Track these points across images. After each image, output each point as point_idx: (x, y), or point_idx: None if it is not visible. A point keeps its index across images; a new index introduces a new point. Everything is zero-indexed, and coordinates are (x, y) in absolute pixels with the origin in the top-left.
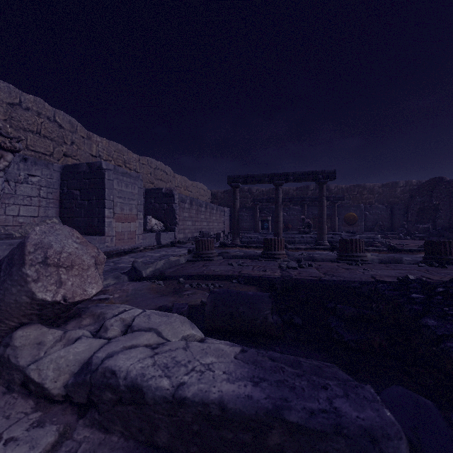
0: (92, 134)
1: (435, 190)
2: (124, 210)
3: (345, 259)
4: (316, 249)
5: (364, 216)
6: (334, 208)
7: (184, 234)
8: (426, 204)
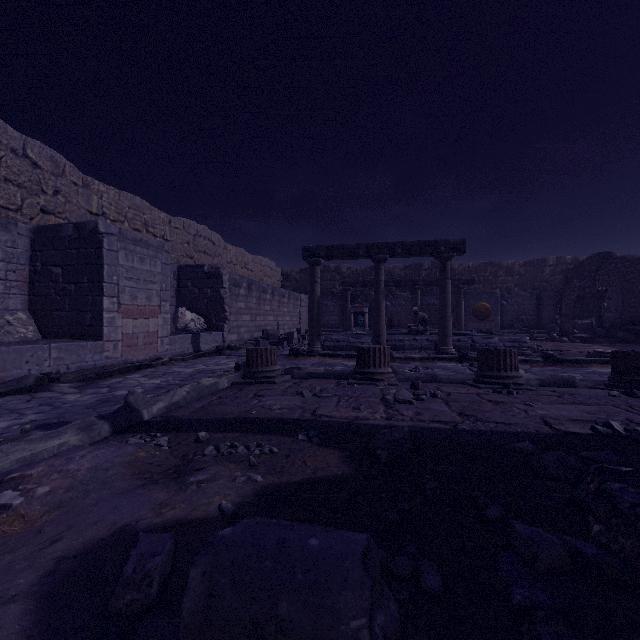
0: (91, 180)
1: (601, 271)
2: (138, 299)
3: (487, 382)
4: (436, 359)
5: (501, 308)
6: (459, 296)
7: (238, 335)
8: (587, 290)
